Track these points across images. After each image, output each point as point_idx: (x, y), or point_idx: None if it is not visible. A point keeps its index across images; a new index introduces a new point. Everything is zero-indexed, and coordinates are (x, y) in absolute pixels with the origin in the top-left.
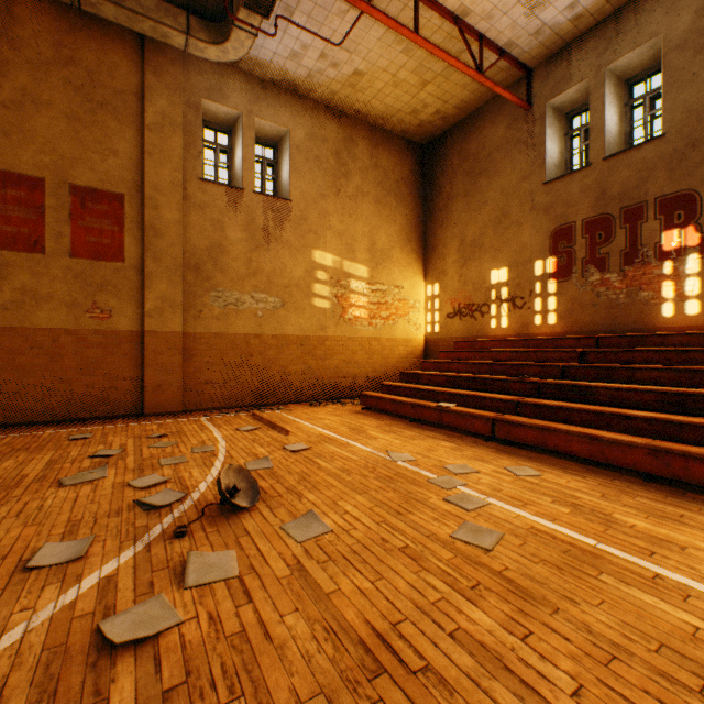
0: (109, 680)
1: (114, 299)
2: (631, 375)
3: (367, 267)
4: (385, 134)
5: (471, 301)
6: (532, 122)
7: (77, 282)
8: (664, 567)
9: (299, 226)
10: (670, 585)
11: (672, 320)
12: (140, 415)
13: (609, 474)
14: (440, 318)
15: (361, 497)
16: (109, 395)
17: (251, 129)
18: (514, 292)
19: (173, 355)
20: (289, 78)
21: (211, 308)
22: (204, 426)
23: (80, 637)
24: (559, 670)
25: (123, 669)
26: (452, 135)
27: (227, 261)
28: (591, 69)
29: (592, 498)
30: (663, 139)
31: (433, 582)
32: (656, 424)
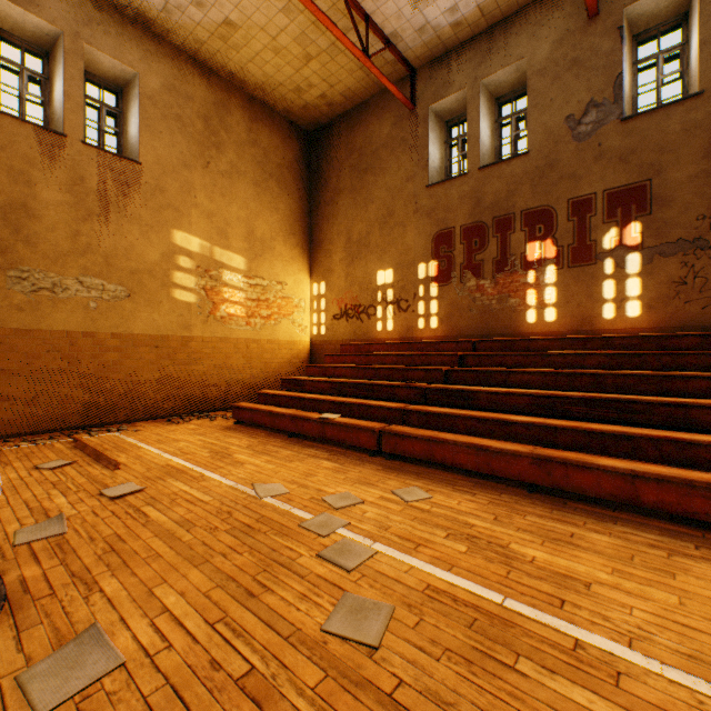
0: None
1: None
2: (507, 378)
3: (245, 258)
4: (266, 110)
5: (358, 303)
6: (417, 124)
7: None
8: (580, 623)
9: (154, 197)
10: (595, 659)
11: (535, 326)
12: None
13: (497, 487)
14: (327, 319)
15: (197, 573)
16: None
17: (78, 57)
18: (399, 294)
19: None
20: (138, 6)
21: (9, 293)
22: None
23: None
24: None
25: None
26: (339, 126)
27: (37, 229)
28: (468, 80)
29: (486, 524)
30: (528, 156)
31: None
32: (534, 428)
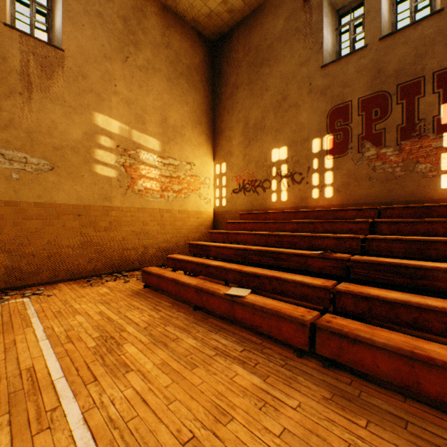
0: None
1: None
2: None
3: (159, 141)
4: (177, 19)
5: (254, 178)
6: (310, 12)
7: None
8: None
9: (76, 82)
10: None
11: None
12: None
13: None
14: (227, 193)
15: None
16: None
17: None
18: (293, 168)
19: None
20: None
21: None
22: None
23: None
24: None
25: None
26: (238, 31)
27: None
28: None
29: None
30: (442, 13)
31: None
32: None
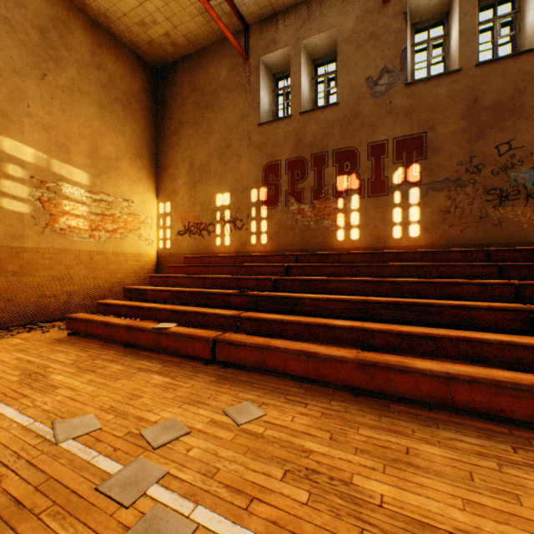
0: None
1: None
2: (325, 286)
3: (88, 174)
4: (112, 38)
5: (200, 221)
6: (250, 71)
7: None
8: None
9: None
10: None
11: (343, 243)
12: None
13: (325, 392)
14: (172, 235)
15: None
16: None
17: None
18: (235, 214)
19: None
20: None
21: None
22: None
23: None
24: None
25: None
26: (183, 66)
27: None
28: (292, 39)
29: (324, 448)
30: (338, 106)
31: None
32: (354, 332)
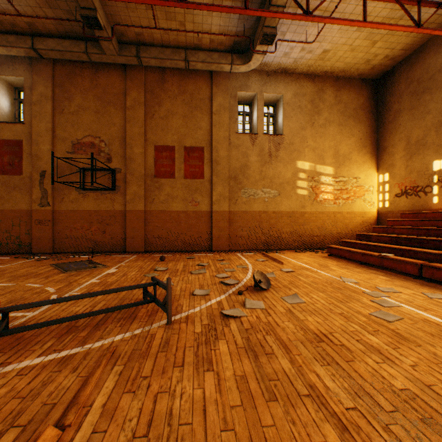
0: (228, 323)
1: (200, 196)
2: None
3: (332, 167)
4: (345, 80)
5: (415, 184)
6: None
7: (186, 189)
8: None
9: (288, 148)
10: None
11: None
12: (210, 250)
13: None
14: (389, 197)
15: (321, 293)
16: (198, 240)
17: (261, 100)
18: None
19: (224, 222)
20: (282, 66)
21: (241, 198)
22: (239, 257)
23: (216, 313)
24: (407, 359)
25: (231, 322)
26: (399, 68)
27: (249, 173)
28: None
29: None
30: None
31: (353, 325)
32: None
